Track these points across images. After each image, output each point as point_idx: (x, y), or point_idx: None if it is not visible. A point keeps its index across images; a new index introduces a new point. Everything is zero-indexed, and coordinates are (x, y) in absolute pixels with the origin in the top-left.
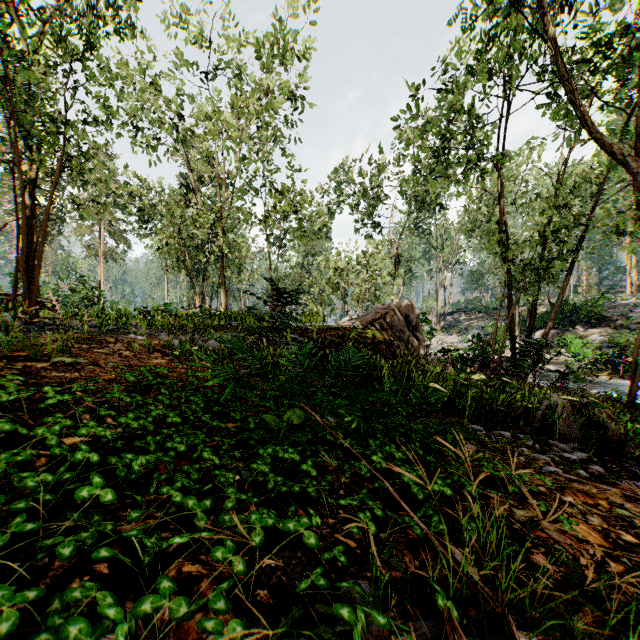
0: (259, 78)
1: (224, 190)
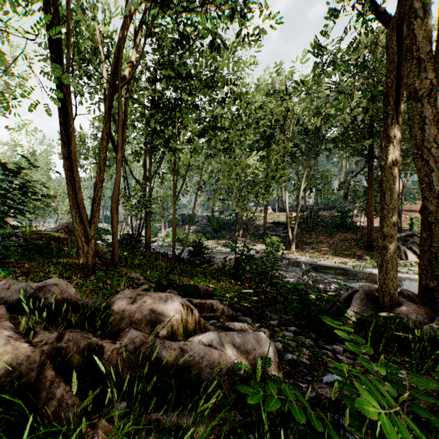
0: None
1: None
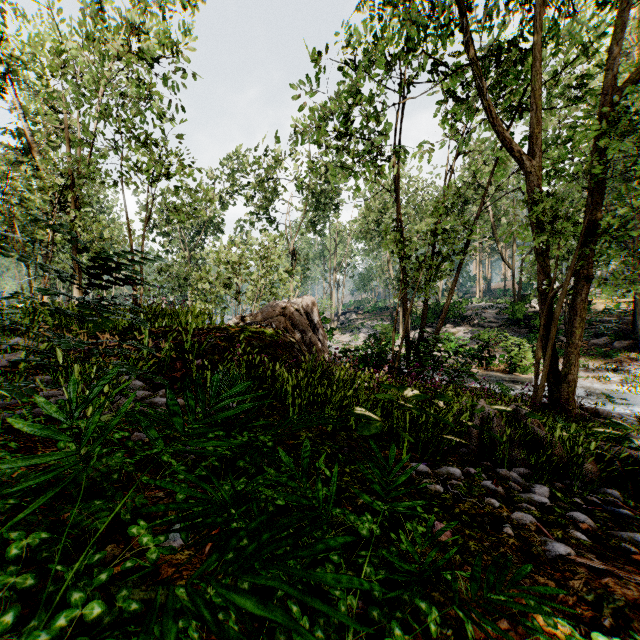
0: (126, 12)
1: (79, 152)
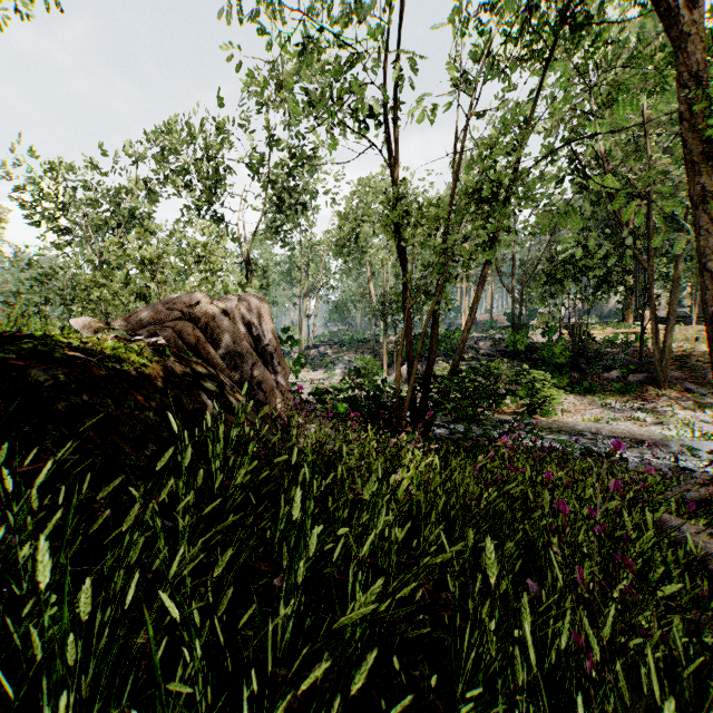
0: None
1: None
